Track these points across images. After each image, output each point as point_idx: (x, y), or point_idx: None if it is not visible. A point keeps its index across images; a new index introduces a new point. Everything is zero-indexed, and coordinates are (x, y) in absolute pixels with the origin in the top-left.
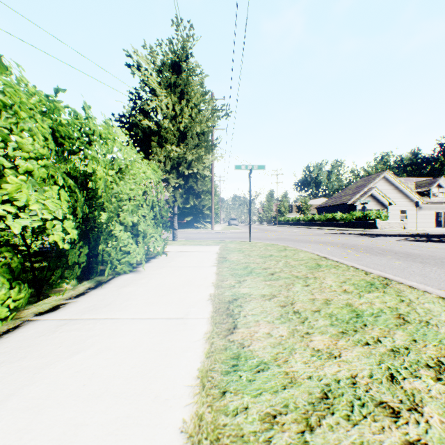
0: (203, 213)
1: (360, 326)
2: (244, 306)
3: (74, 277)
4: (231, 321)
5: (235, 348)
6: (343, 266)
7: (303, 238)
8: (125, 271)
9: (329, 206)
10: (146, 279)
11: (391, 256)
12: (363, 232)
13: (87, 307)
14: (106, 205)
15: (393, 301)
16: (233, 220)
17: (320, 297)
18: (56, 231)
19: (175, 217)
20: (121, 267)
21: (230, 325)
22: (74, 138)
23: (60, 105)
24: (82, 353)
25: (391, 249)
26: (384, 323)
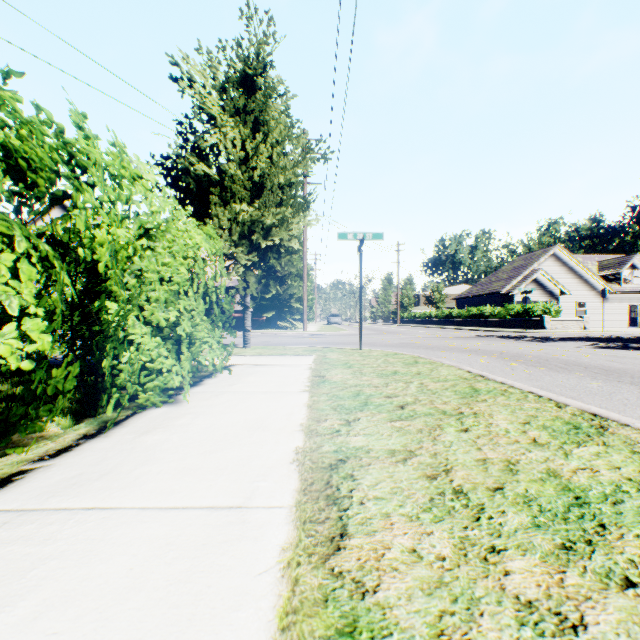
0: (290, 306)
1: (594, 529)
2: (359, 478)
3: (68, 412)
4: (336, 516)
5: (345, 596)
6: (516, 392)
7: (439, 343)
8: (155, 402)
9: (473, 296)
10: (188, 416)
11: (581, 373)
12: (526, 334)
13: (64, 480)
14: (115, 290)
15: (630, 465)
16: (335, 317)
17: (495, 455)
18: (3, 338)
19: (247, 313)
20: (146, 396)
21: (333, 526)
22: (56, 173)
23: (8, 96)
24: (3, 615)
25: (576, 361)
26: (638, 521)
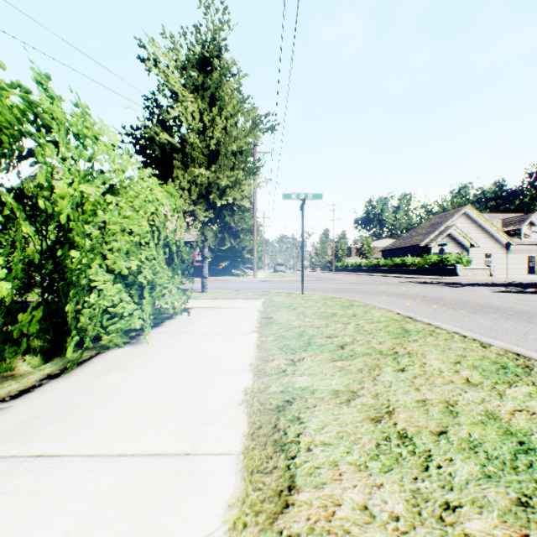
0: (243, 256)
1: None
2: (305, 421)
3: (38, 352)
4: (284, 465)
5: None
6: (443, 332)
7: (369, 288)
8: (117, 343)
9: (397, 248)
10: (147, 356)
11: (495, 315)
12: (443, 281)
13: (18, 423)
14: (77, 240)
15: None
16: (280, 266)
17: (434, 396)
18: None
19: (205, 262)
20: (109, 337)
21: (281, 477)
22: (22, 130)
23: None
24: None
25: (489, 303)
26: None
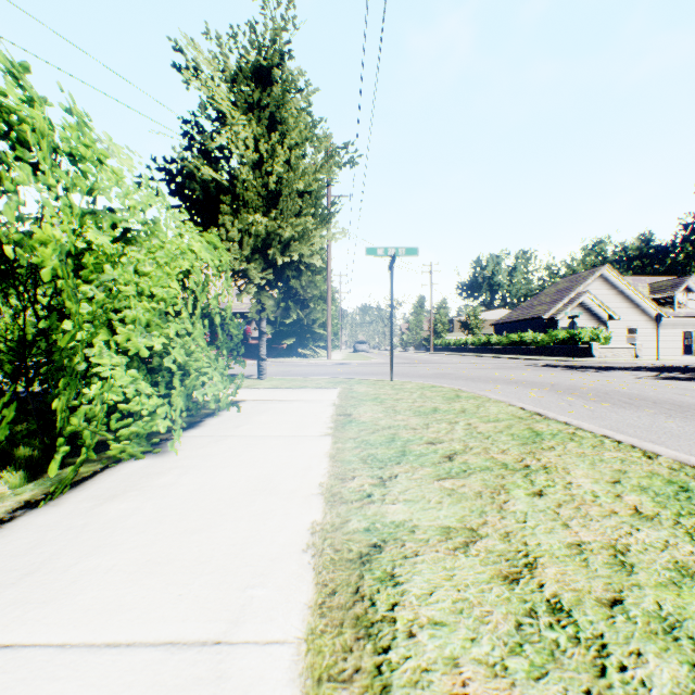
0: (313, 332)
1: None
2: (403, 582)
3: (21, 465)
4: (371, 666)
5: None
6: (588, 436)
7: (480, 373)
8: (133, 453)
9: (513, 321)
10: (174, 472)
11: (652, 410)
12: (574, 363)
13: None
14: (68, 306)
15: None
16: (362, 344)
17: (592, 537)
18: None
19: (262, 339)
20: (121, 445)
21: (367, 690)
22: None
23: None
24: None
25: (641, 394)
26: None
